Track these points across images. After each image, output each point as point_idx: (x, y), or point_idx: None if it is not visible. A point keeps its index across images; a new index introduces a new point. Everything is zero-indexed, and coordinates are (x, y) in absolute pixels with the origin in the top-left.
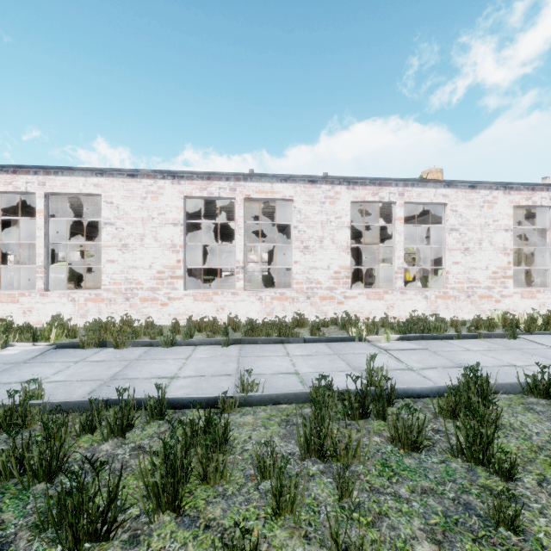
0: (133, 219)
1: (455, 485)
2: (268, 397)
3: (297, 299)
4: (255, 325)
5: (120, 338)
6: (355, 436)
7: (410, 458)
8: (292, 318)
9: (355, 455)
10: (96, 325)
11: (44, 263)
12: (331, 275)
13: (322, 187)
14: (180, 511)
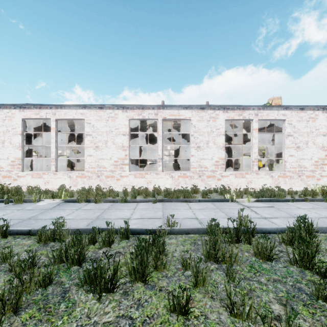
0: (101, 132)
1: (293, 278)
2: (183, 230)
3: (193, 177)
4: (170, 192)
5: (98, 197)
6: (235, 250)
7: (266, 264)
8: (190, 188)
9: (235, 261)
10: (83, 190)
11: (55, 157)
12: (213, 163)
13: (208, 111)
14: (145, 282)
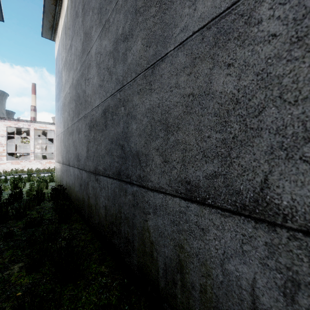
0: None
1: None
2: None
3: None
4: (39, 170)
5: None
6: None
7: None
8: (53, 168)
9: None
10: None
11: None
12: None
13: None
14: (30, 182)
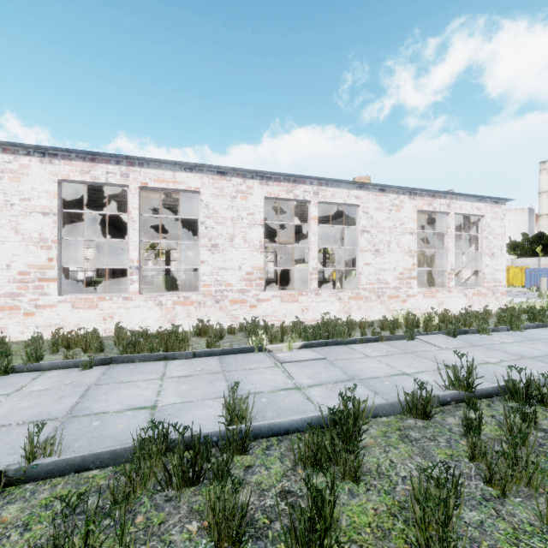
0: None
1: None
2: (67, 463)
3: (204, 303)
4: (137, 339)
5: None
6: None
7: None
8: (193, 326)
9: None
10: None
11: None
12: (243, 277)
13: (233, 180)
14: None
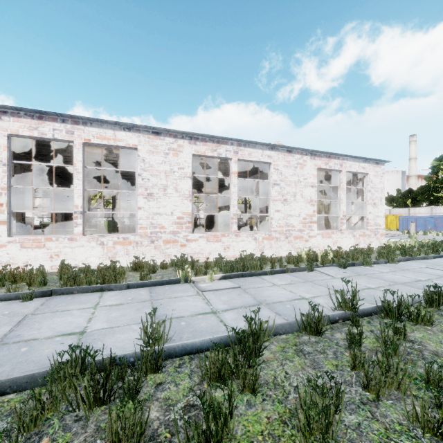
0: None
1: None
2: None
3: (141, 243)
4: (78, 273)
5: None
6: None
7: None
8: (130, 263)
9: None
10: None
11: None
12: (175, 221)
13: (166, 139)
14: None
